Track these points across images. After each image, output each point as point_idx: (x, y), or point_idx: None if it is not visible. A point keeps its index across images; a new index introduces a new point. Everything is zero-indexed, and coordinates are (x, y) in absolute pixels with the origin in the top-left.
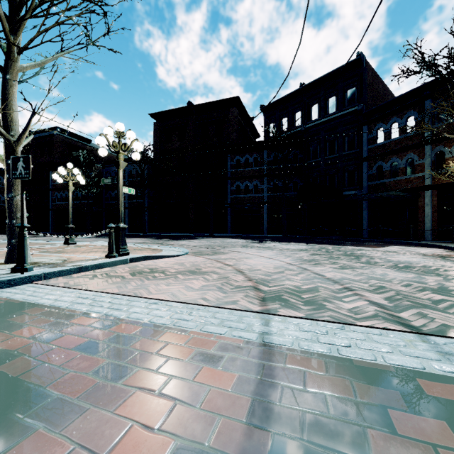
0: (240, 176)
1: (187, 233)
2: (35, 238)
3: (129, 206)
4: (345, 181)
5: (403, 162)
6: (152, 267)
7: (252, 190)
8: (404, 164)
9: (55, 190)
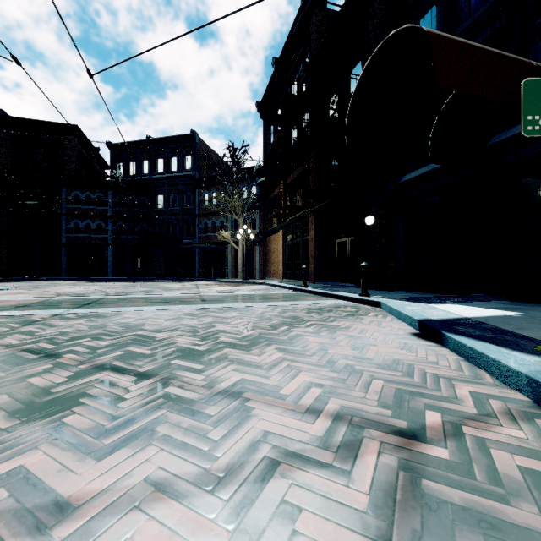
0: (79, 213)
1: None
2: None
3: None
4: (184, 231)
5: (218, 223)
6: None
7: (95, 230)
8: (219, 224)
9: None
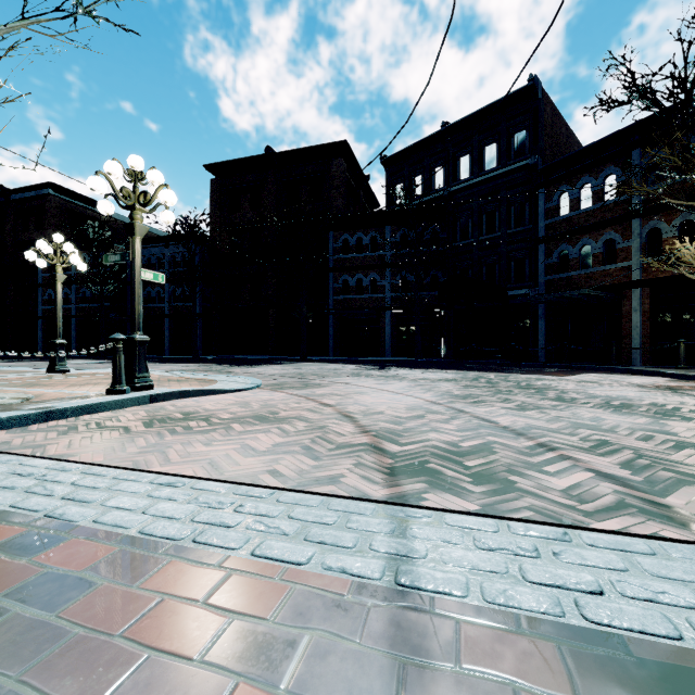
0: (348, 265)
1: (265, 356)
2: (8, 364)
3: (171, 312)
4: (511, 275)
5: (599, 246)
6: (191, 409)
7: (367, 288)
8: (601, 248)
9: (48, 286)
